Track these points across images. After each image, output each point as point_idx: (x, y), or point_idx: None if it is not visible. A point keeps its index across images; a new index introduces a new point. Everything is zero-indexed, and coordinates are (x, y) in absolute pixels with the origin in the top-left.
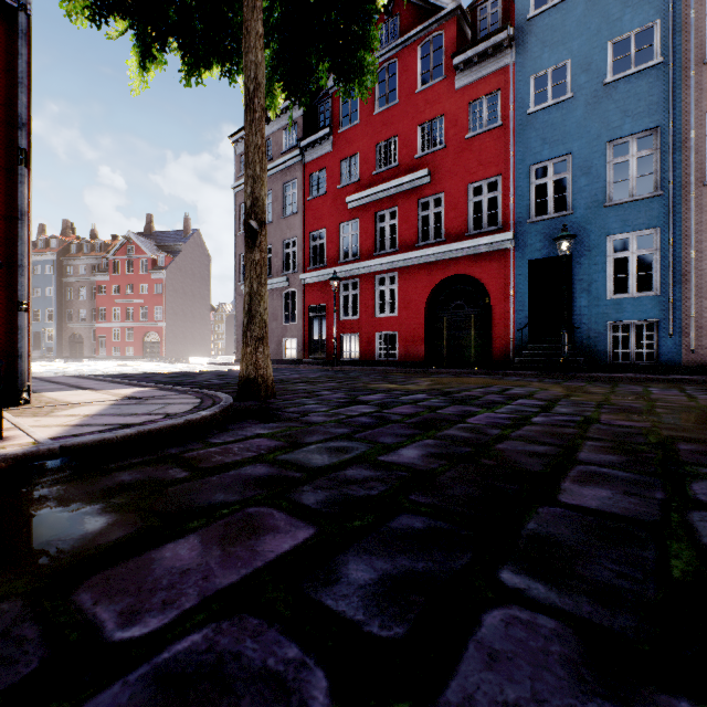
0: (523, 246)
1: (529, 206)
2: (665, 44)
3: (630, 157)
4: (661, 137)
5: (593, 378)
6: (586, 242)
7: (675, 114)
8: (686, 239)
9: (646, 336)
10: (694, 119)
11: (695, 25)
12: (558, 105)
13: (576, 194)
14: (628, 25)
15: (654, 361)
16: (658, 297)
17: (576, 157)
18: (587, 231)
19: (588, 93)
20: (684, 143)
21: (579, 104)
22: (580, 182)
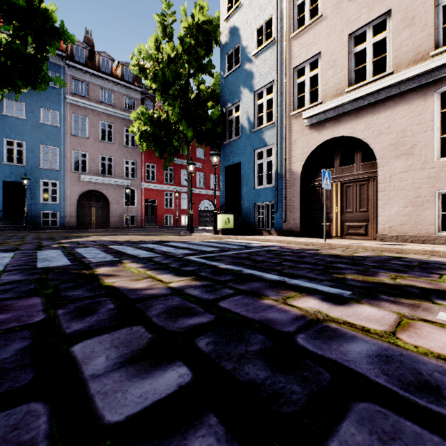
0: (0, 173)
1: (4, 156)
2: (61, 122)
3: (49, 153)
4: (60, 151)
5: (39, 231)
6: (32, 179)
7: (64, 146)
8: (67, 187)
9: (52, 216)
10: (69, 150)
11: (70, 122)
12: (20, 119)
13: (28, 159)
14: (49, 107)
15: (58, 225)
16: (59, 204)
17: (28, 144)
18: (33, 175)
19: (33, 122)
20: (67, 156)
21: (29, 124)
22: (30, 155)
